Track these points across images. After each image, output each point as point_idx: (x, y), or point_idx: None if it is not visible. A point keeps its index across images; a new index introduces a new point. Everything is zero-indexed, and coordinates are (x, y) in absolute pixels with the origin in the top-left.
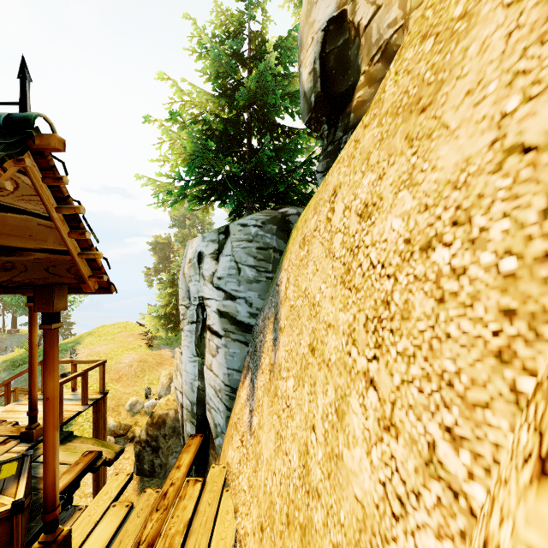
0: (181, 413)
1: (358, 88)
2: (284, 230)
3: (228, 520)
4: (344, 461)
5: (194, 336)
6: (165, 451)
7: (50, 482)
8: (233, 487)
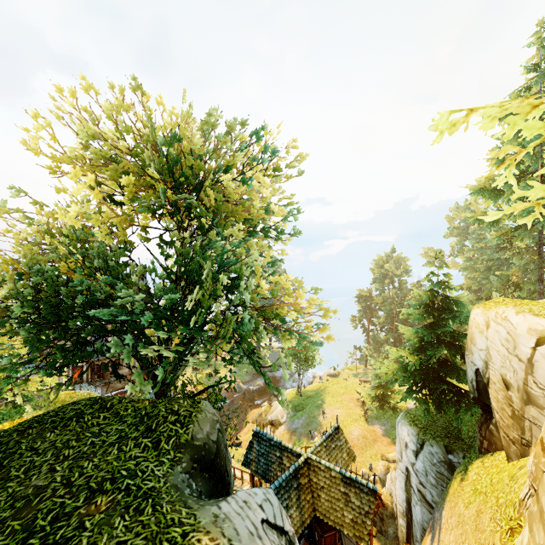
0: (396, 508)
1: (491, 422)
2: (451, 469)
3: None
4: None
5: (404, 481)
6: (387, 524)
7: None
8: None
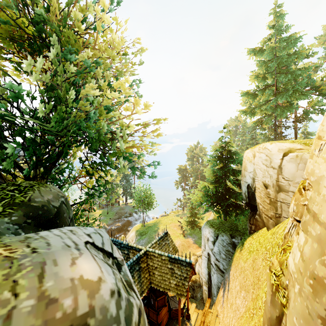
0: (202, 281)
1: (256, 214)
2: (234, 247)
3: (217, 324)
4: (232, 325)
5: (206, 262)
6: (197, 291)
7: (188, 305)
8: (218, 317)
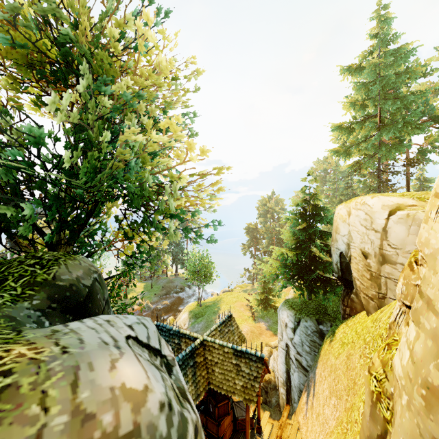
0: (278, 381)
1: (352, 292)
2: (321, 337)
3: None
4: None
5: (284, 355)
6: (271, 395)
7: (259, 414)
8: (300, 431)
